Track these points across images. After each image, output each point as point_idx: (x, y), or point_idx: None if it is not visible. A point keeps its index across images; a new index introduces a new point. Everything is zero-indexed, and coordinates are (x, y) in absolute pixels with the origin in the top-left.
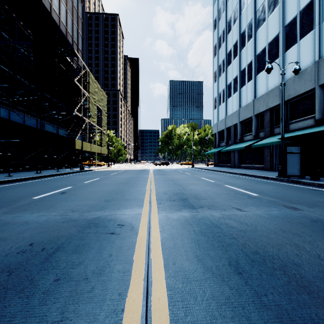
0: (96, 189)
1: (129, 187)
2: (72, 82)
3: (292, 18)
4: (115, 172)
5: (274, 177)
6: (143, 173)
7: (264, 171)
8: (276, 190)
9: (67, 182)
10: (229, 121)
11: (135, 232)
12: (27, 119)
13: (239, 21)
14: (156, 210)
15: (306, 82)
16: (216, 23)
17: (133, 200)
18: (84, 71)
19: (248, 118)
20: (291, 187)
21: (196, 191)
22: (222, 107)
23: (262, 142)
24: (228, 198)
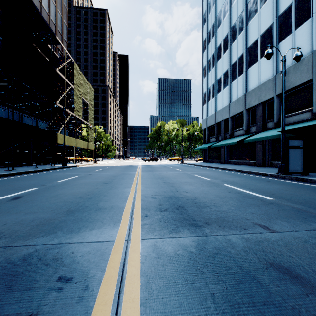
0: (67, 191)
1: (109, 188)
2: (54, 71)
3: (286, 7)
4: (99, 169)
5: (273, 174)
6: (130, 169)
7: (257, 167)
8: (288, 190)
9: (36, 181)
10: (218, 116)
11: (86, 310)
12: (0, 110)
13: (229, 14)
14: (139, 231)
15: (302, 73)
16: (206, 18)
17: (108, 211)
18: (68, 61)
19: (239, 113)
20: (301, 186)
21: (193, 193)
22: (212, 102)
23: (255, 137)
24: (238, 205)
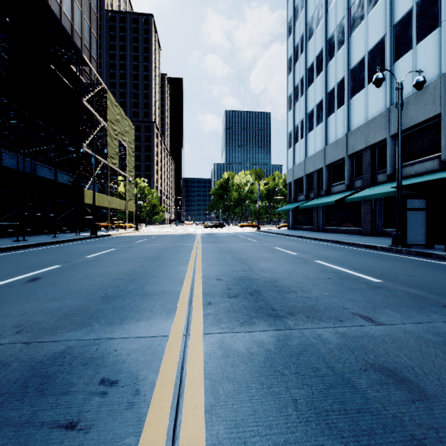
0: (100, 270)
1: (158, 266)
2: (79, 103)
3: (405, 13)
4: (143, 239)
5: (386, 246)
6: (186, 240)
7: (363, 237)
8: (404, 269)
9: (57, 256)
10: (310, 165)
11: (138, 418)
12: (6, 157)
13: (324, 21)
14: (201, 324)
15: (426, 105)
16: (292, 26)
17: (158, 297)
18: (98, 88)
19: (339, 160)
20: (423, 263)
21: (273, 274)
22: (300, 145)
23: (361, 194)
24: (334, 289)
